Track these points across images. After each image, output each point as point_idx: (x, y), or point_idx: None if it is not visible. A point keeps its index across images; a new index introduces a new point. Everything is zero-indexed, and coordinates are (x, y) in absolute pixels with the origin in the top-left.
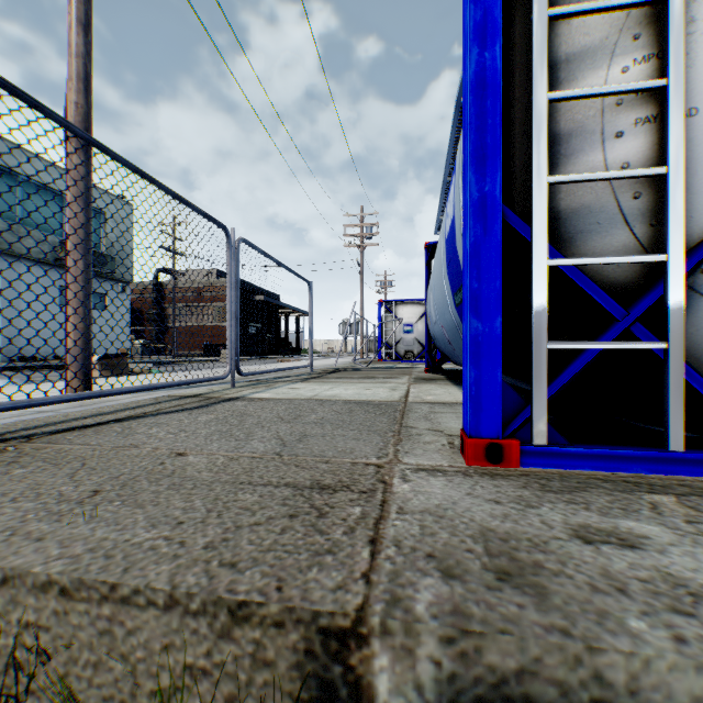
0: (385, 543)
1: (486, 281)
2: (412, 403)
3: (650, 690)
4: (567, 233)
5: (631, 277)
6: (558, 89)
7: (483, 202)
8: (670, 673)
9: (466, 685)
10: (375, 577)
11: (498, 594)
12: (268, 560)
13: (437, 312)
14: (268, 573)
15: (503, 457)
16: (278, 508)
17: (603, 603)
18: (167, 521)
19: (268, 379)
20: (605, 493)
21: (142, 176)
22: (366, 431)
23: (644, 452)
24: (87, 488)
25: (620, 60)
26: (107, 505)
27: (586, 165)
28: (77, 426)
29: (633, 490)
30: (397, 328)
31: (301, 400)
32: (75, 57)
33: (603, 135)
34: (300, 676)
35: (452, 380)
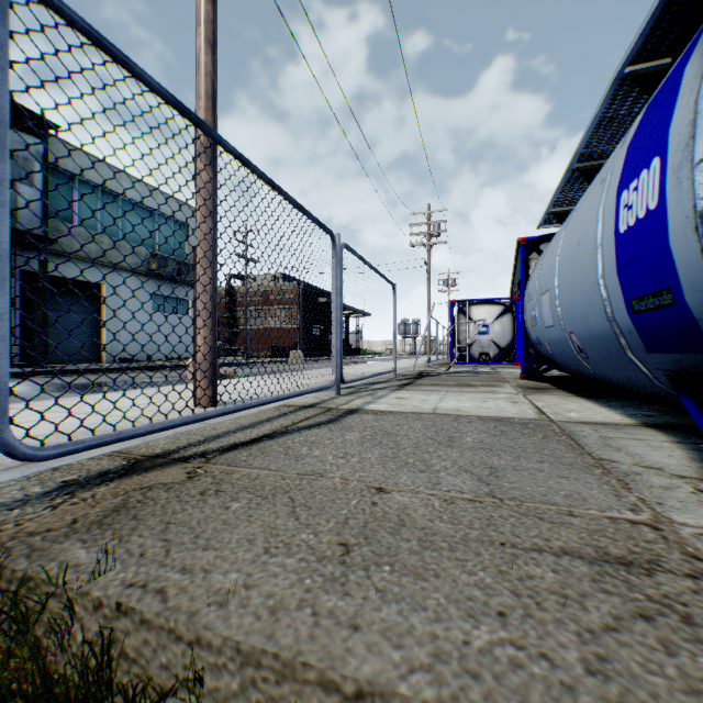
0: None
1: None
2: (562, 423)
3: None
4: None
5: None
6: None
7: None
8: None
9: None
10: None
11: None
12: None
13: (563, 316)
14: None
15: None
16: (603, 596)
17: None
18: (480, 607)
19: (362, 386)
20: None
21: (272, 186)
22: (558, 464)
23: None
24: (327, 537)
25: None
26: (377, 570)
27: None
28: (236, 443)
29: None
30: (470, 330)
31: (428, 414)
32: (203, 77)
33: None
34: None
35: (566, 390)
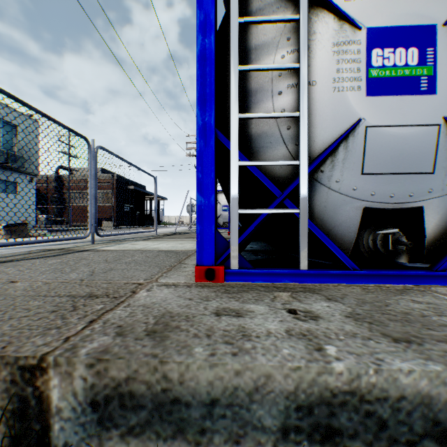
0: (98, 322)
1: (206, 174)
2: None
3: (190, 381)
4: (256, 147)
5: (288, 173)
6: (251, 64)
7: (205, 127)
8: (199, 371)
9: (100, 390)
10: (73, 338)
11: (137, 342)
12: (13, 334)
13: None
14: (5, 340)
15: (215, 276)
16: (50, 307)
17: (192, 342)
18: None
19: (122, 239)
20: (257, 293)
21: (15, 100)
22: (154, 266)
23: (289, 270)
24: None
25: (281, 51)
26: None
27: (264, 109)
28: None
29: (273, 290)
30: (218, 208)
31: (131, 250)
32: None
33: (273, 93)
34: (9, 396)
35: None
